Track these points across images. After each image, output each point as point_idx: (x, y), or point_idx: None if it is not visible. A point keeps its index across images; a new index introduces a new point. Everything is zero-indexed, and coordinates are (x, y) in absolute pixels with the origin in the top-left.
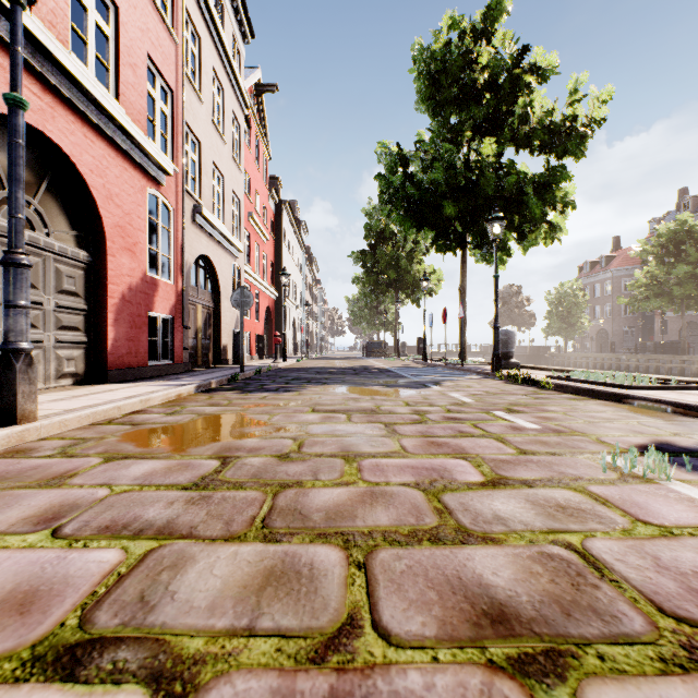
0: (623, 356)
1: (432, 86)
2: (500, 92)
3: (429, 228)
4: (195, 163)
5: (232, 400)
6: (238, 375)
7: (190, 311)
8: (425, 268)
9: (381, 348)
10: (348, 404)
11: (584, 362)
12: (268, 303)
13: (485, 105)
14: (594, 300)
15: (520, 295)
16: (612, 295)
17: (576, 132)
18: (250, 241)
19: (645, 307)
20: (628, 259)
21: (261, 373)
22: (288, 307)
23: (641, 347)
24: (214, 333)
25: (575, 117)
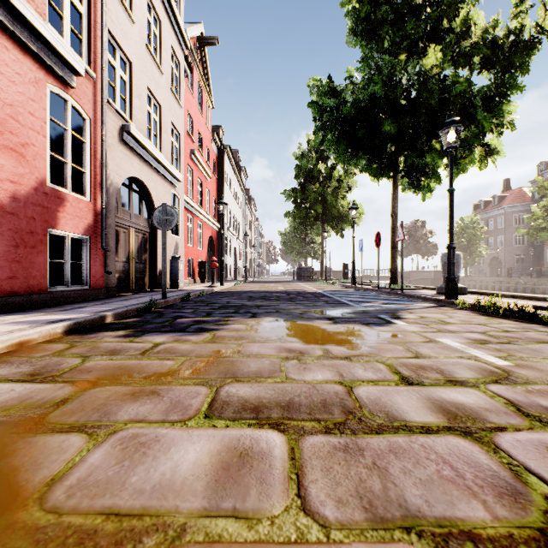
0: (520, 279)
1: (367, 5)
2: (441, 4)
3: (362, 152)
4: (126, 82)
5: (90, 358)
6: (152, 304)
7: (120, 234)
8: (348, 204)
9: (309, 273)
10: (287, 372)
11: (482, 285)
12: (211, 234)
13: (425, 18)
14: (488, 232)
15: (424, 228)
16: (504, 228)
17: (523, 43)
18: (193, 176)
19: (544, 236)
20: (519, 197)
21: (190, 298)
22: (229, 237)
23: (536, 272)
24: (150, 257)
25: (523, 27)
